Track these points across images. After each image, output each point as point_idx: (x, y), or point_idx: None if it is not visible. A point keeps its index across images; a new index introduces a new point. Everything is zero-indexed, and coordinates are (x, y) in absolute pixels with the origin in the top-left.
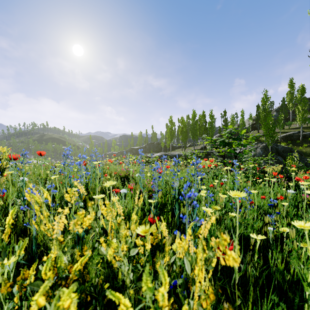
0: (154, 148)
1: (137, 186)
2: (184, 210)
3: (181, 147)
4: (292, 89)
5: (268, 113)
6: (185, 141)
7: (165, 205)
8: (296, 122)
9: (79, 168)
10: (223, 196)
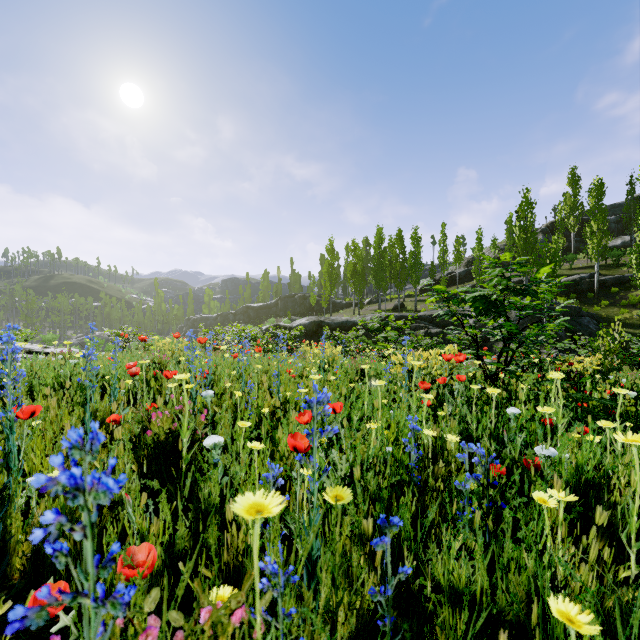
0: (295, 308)
1: None
2: None
3: (353, 306)
4: (575, 189)
5: (532, 235)
6: (360, 293)
7: None
8: (582, 255)
9: None
10: None
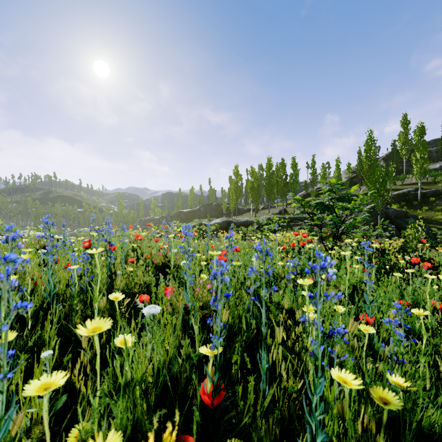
0: (212, 212)
1: (180, 296)
2: (277, 357)
3: (251, 211)
4: (406, 130)
5: (374, 162)
6: (256, 202)
7: (235, 336)
8: (411, 175)
9: (72, 255)
10: (364, 328)
